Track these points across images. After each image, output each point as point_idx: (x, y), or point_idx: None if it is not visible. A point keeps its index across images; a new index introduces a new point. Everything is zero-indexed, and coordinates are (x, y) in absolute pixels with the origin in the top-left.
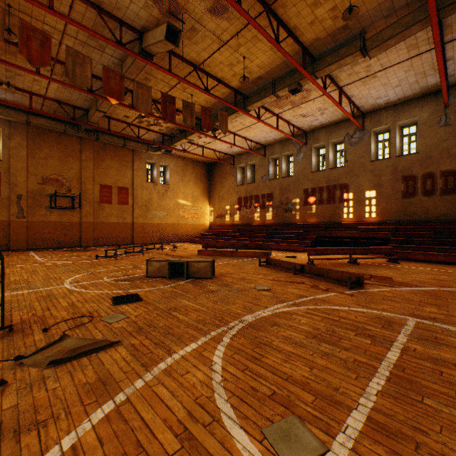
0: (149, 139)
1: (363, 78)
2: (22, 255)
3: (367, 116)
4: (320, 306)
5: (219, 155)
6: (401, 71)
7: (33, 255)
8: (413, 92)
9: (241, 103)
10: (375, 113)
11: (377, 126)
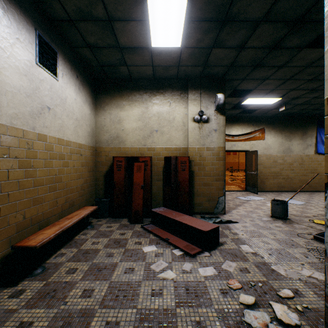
0: None
1: None
2: None
3: None
4: None
5: None
6: None
7: None
8: None
9: None
10: None
11: None
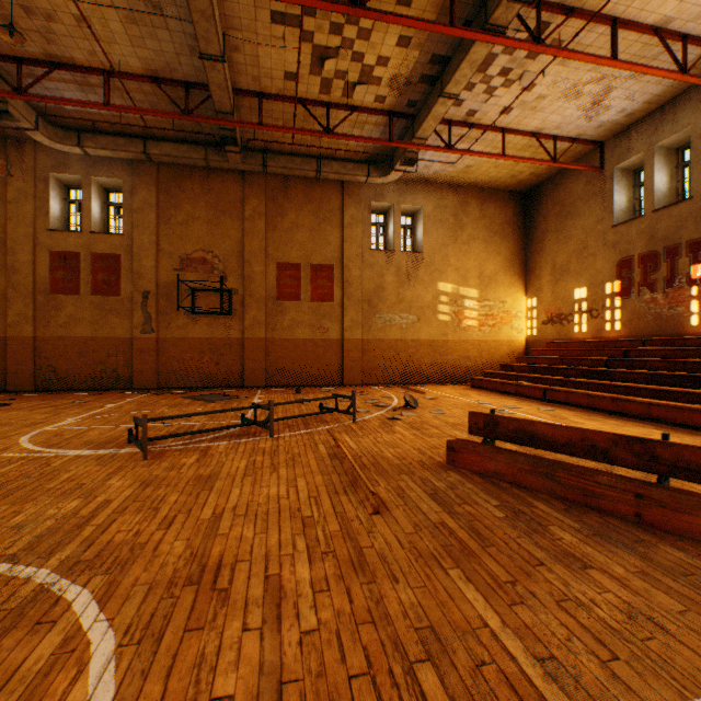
0: (367, 144)
1: None
2: (95, 404)
3: None
4: None
5: (551, 154)
6: None
7: (105, 406)
8: None
9: None
10: None
11: None
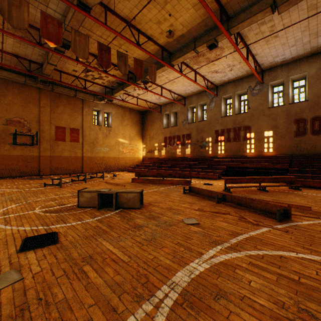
0: (95, 91)
1: (268, 35)
2: None
3: (265, 72)
4: (263, 251)
5: (149, 105)
6: (298, 31)
7: None
8: (304, 52)
9: (167, 59)
10: (272, 70)
11: (274, 80)
